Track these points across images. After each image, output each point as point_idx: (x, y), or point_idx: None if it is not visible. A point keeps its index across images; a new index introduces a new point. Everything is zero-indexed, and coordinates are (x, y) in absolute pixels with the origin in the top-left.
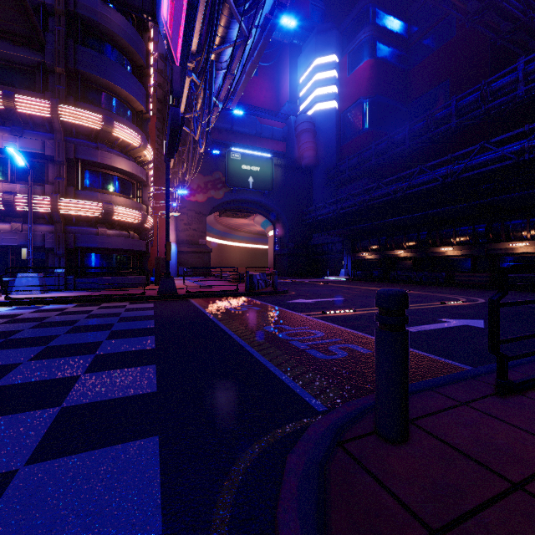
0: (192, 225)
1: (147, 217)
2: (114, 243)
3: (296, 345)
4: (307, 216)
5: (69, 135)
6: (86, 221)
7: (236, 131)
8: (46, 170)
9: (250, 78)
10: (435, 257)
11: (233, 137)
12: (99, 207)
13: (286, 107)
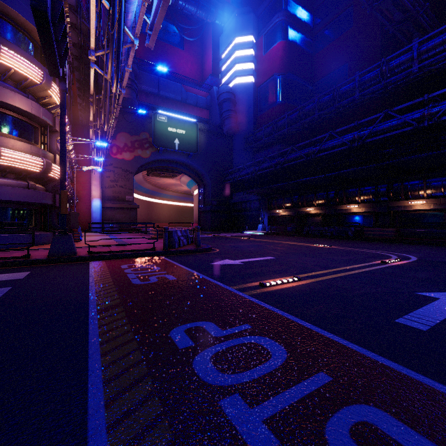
0: (119, 182)
1: (52, 166)
2: (4, 194)
3: (239, 429)
4: (228, 177)
5: None
6: None
7: (163, 96)
8: None
9: (168, 4)
10: (341, 213)
11: (160, 101)
12: None
13: (209, 79)
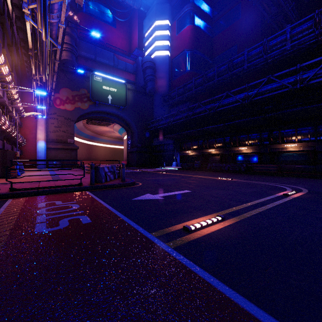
0: (62, 127)
1: None
2: None
3: None
4: (150, 126)
5: None
6: None
7: (99, 61)
8: None
9: None
10: (235, 153)
11: (96, 65)
12: None
13: (135, 51)
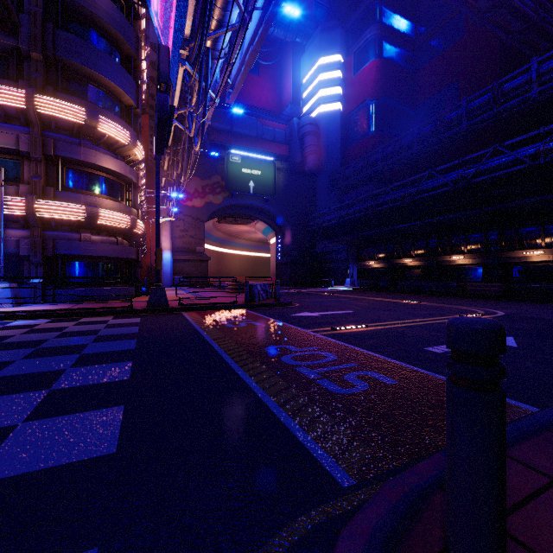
0: (189, 231)
1: (137, 222)
2: (100, 250)
3: (304, 373)
4: (310, 223)
5: (48, 130)
6: (67, 225)
7: (236, 133)
8: (21, 169)
9: (250, 68)
10: (444, 265)
11: (233, 139)
12: (82, 210)
13: (288, 108)
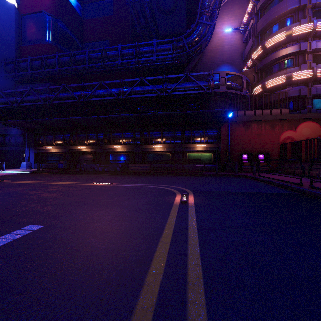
0: None
1: None
2: None
3: None
4: None
5: None
6: None
7: None
8: None
9: None
10: (109, 152)
11: None
12: None
13: None
